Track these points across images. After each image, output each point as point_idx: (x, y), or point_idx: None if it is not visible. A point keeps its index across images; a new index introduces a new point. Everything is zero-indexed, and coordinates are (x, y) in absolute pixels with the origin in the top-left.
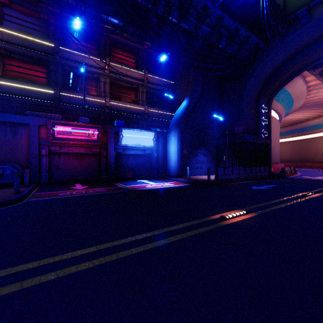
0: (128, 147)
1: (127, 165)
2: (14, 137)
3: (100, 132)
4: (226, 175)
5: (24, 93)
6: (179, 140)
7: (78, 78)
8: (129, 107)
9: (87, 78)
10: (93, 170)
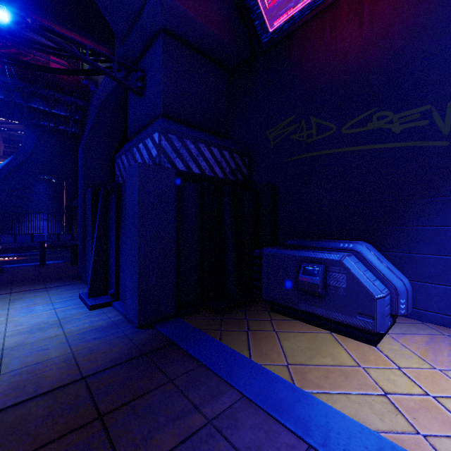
0: None
1: None
2: None
3: None
4: (19, 243)
5: None
6: None
7: None
8: None
9: None
10: None
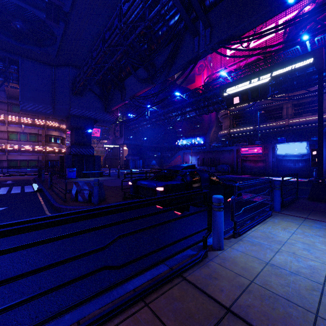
0: (284, 155)
1: (286, 167)
2: (229, 155)
3: (262, 149)
4: None
5: (241, 132)
6: (325, 147)
7: (269, 112)
8: (308, 120)
9: (275, 110)
10: (262, 169)
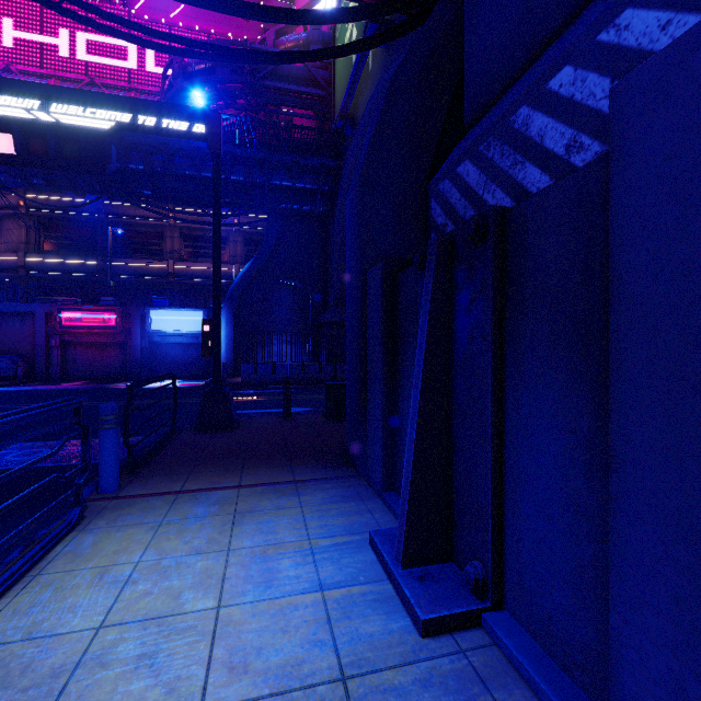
0: (165, 333)
1: (170, 359)
2: (22, 327)
3: (119, 317)
4: (260, 375)
5: (63, 268)
6: (231, 322)
7: (136, 237)
8: (207, 270)
9: (149, 234)
10: (119, 365)
